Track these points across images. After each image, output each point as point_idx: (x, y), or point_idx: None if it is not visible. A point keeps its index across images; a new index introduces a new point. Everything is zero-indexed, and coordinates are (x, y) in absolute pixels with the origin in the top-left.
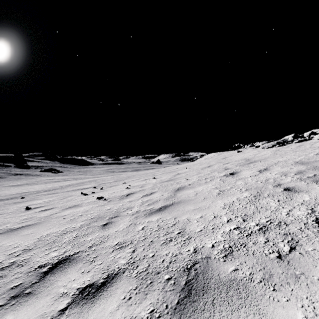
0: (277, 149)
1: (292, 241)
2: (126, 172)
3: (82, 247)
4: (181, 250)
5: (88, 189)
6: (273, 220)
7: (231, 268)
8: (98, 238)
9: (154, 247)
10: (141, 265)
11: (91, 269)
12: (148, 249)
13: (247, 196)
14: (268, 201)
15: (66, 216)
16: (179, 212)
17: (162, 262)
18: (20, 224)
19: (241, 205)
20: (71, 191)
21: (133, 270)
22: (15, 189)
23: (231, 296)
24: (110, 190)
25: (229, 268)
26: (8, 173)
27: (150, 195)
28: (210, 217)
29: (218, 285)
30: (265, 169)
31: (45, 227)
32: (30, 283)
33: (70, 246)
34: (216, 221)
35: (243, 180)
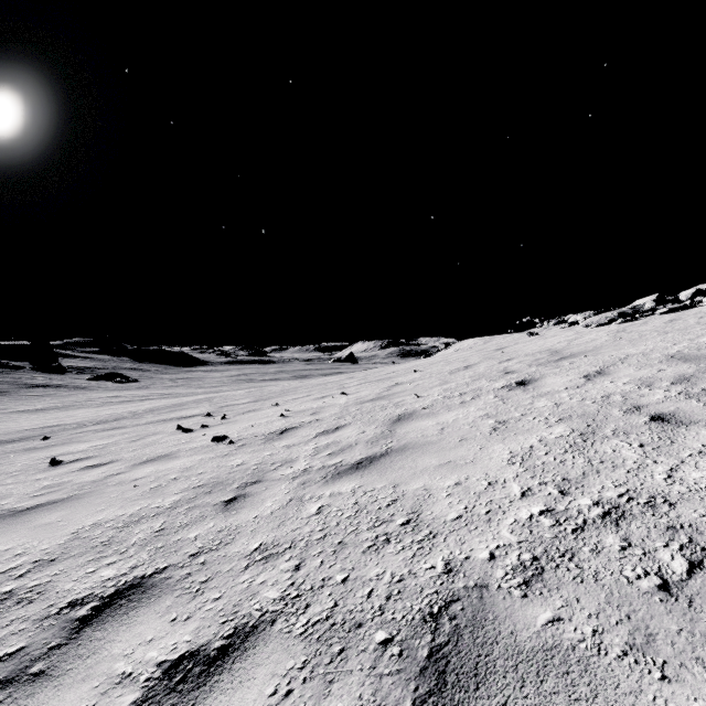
0: (620, 328)
1: (692, 547)
2: (280, 382)
3: (175, 556)
4: (413, 567)
5: (194, 418)
6: (636, 493)
7: (544, 617)
8: (213, 534)
9: (348, 559)
10: (317, 605)
11: (194, 612)
12: (333, 563)
13: (565, 434)
14: (616, 445)
15: (140, 481)
16: (404, 471)
17: (369, 598)
18: (35, 498)
19: (553, 455)
20: (154, 423)
21: (297, 618)
22: (31, 419)
23: (550, 694)
24: (244, 420)
25: (539, 616)
26: (16, 384)
27: (335, 432)
28: (479, 483)
29: (513, 662)
30: (600, 373)
31: (90, 507)
32: (45, 647)
33: (146, 554)
34: (495, 494)
35: (550, 398)
